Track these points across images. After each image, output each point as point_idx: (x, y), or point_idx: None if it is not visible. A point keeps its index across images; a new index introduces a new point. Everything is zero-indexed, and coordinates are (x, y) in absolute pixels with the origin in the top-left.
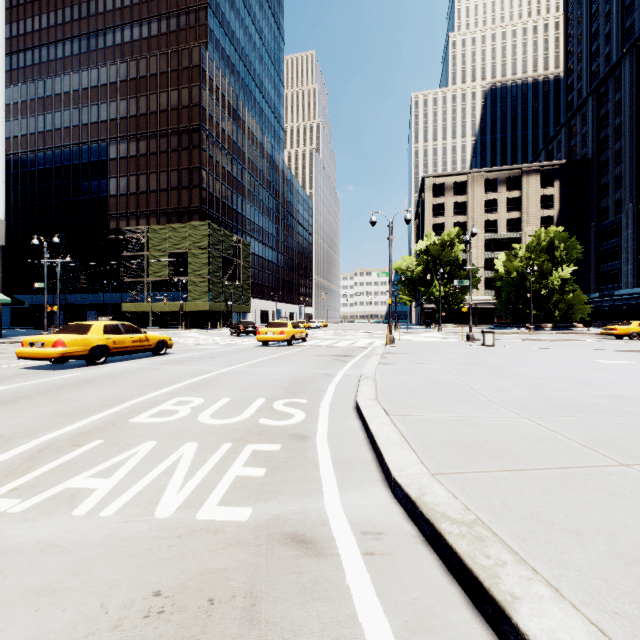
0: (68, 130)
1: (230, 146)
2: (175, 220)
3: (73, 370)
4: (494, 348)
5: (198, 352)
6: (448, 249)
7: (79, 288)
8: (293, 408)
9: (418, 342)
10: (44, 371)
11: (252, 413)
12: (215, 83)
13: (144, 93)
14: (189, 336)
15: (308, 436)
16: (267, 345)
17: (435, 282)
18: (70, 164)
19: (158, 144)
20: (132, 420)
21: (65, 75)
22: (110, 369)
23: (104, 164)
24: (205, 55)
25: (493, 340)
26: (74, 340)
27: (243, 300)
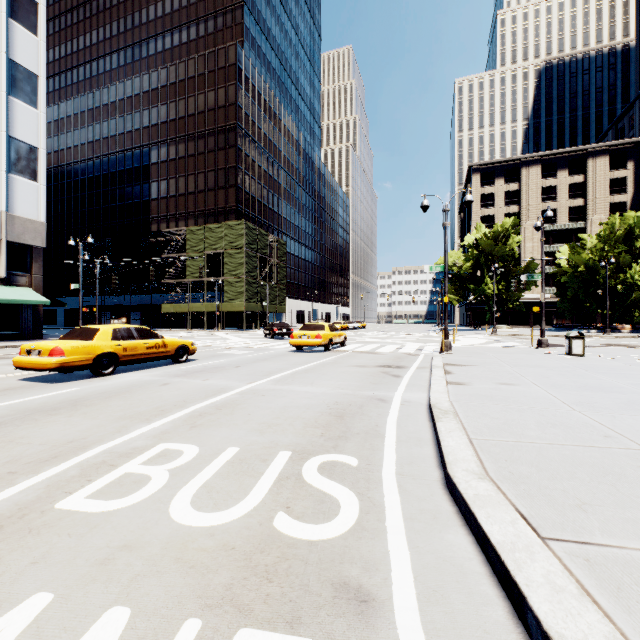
0: (114, 138)
1: (266, 144)
2: (212, 221)
3: (71, 383)
4: (587, 359)
5: (223, 359)
6: (501, 242)
7: (124, 290)
8: (336, 482)
9: (477, 348)
10: (39, 384)
11: (265, 494)
12: (251, 81)
13: (183, 96)
14: (222, 338)
15: (374, 596)
16: (301, 350)
17: (487, 279)
18: (116, 171)
19: (196, 146)
20: (60, 504)
21: (111, 86)
22: (113, 383)
23: (146, 169)
24: (241, 53)
25: (583, 348)
26: (75, 347)
27: (279, 300)
